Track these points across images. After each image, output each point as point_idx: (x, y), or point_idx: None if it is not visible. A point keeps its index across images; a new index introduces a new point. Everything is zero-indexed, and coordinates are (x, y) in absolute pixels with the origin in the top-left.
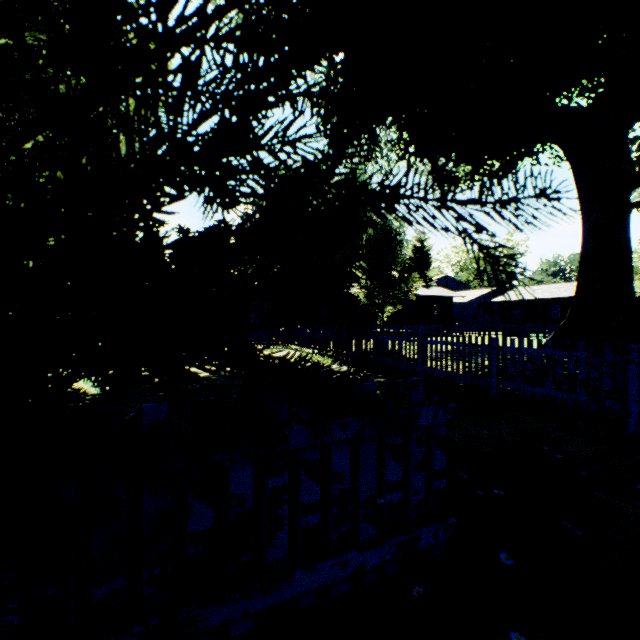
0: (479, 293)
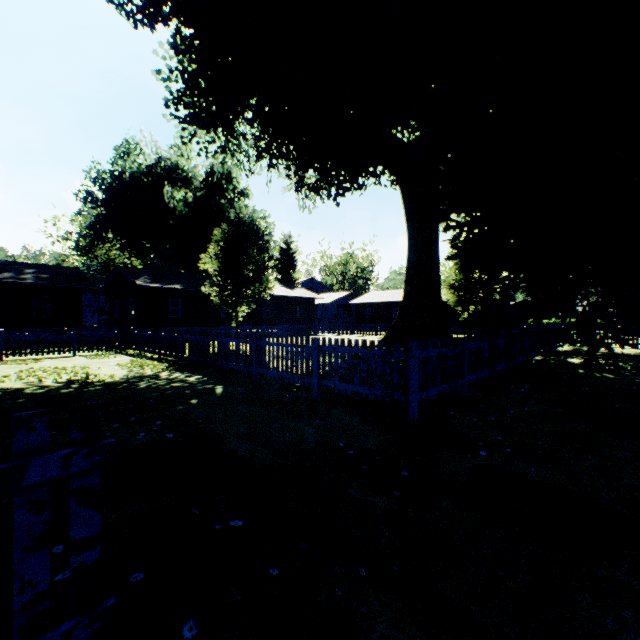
0: (339, 295)
